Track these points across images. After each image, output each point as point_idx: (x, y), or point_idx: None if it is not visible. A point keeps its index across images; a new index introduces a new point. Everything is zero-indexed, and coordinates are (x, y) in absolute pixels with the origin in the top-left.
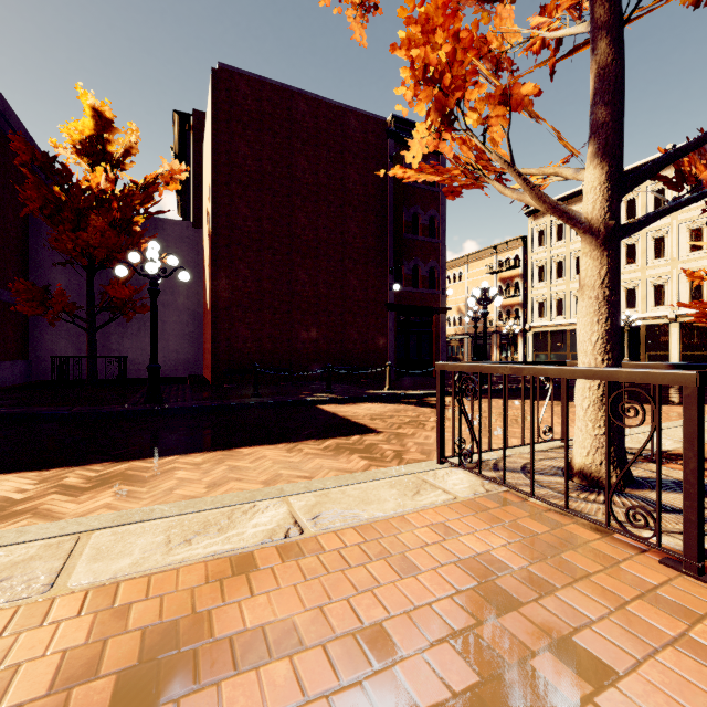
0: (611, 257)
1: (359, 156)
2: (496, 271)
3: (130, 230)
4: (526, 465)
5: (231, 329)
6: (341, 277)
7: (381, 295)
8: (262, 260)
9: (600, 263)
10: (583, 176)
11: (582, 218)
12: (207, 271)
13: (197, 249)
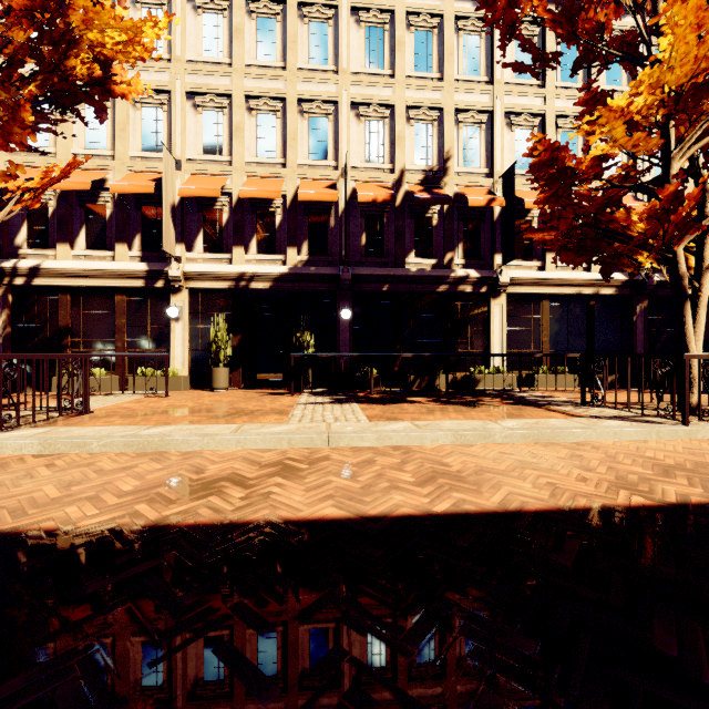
0: None
1: None
2: None
3: None
4: None
5: None
6: None
7: None
8: None
9: None
10: None
11: None
12: None
13: None
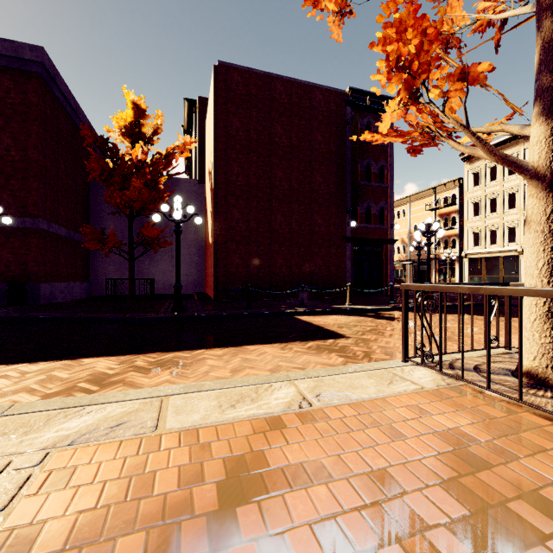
0: None
1: (323, 122)
2: (435, 208)
3: (156, 187)
4: (477, 366)
5: (227, 258)
6: (309, 217)
7: (341, 230)
8: (249, 206)
9: (545, 202)
10: (529, 131)
11: (529, 166)
12: (209, 215)
13: (201, 199)
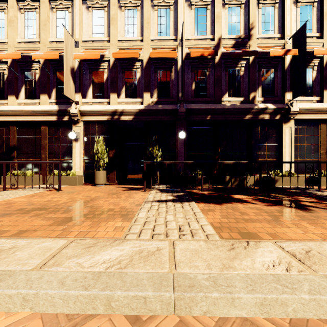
0: None
1: None
2: None
3: None
4: None
5: None
6: None
7: None
8: None
9: None
10: None
11: None
12: None
13: None
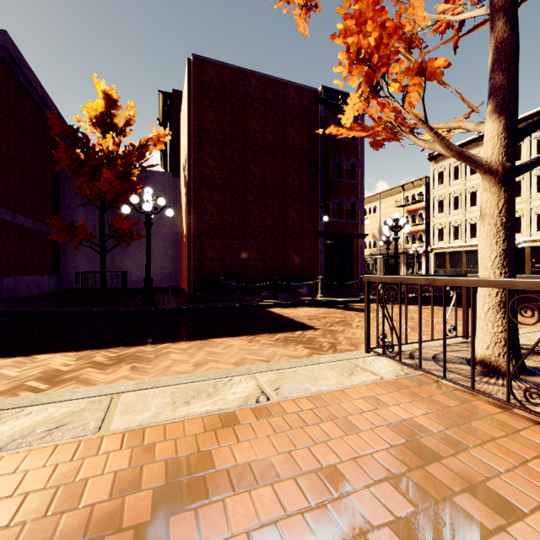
0: (507, 192)
1: (297, 119)
2: (404, 204)
3: (129, 179)
4: (436, 355)
5: (201, 251)
6: (283, 212)
7: (314, 225)
8: (224, 199)
9: (498, 196)
10: (483, 128)
11: (483, 161)
12: (183, 208)
13: (176, 192)
